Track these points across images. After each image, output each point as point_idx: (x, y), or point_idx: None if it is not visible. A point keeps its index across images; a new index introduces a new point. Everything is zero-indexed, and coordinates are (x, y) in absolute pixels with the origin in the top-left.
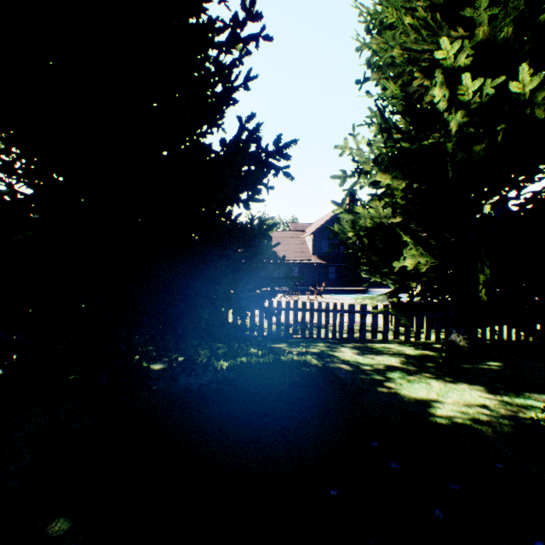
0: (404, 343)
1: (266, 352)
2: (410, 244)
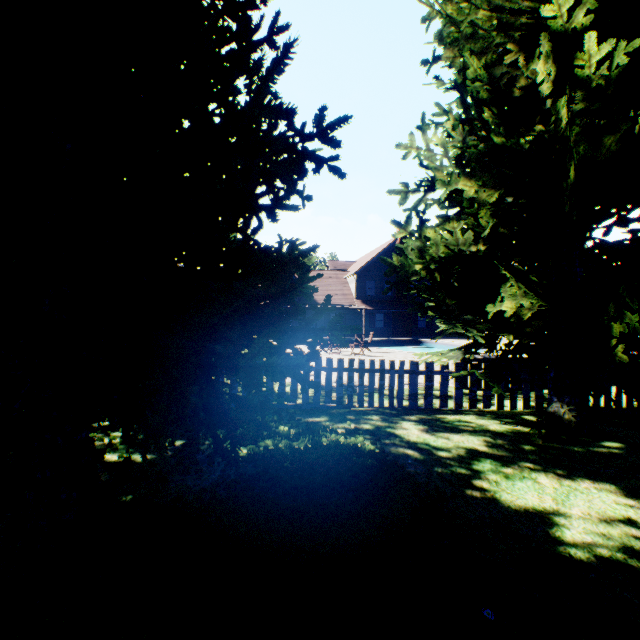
0: (483, 414)
1: (301, 432)
2: (510, 279)
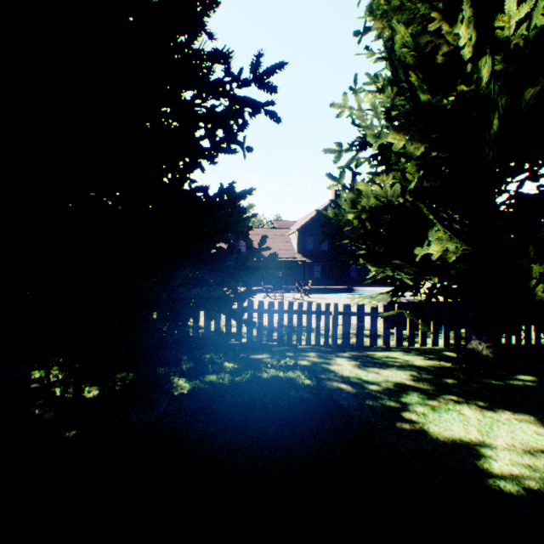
0: (409, 351)
1: (244, 368)
2: (437, 224)
